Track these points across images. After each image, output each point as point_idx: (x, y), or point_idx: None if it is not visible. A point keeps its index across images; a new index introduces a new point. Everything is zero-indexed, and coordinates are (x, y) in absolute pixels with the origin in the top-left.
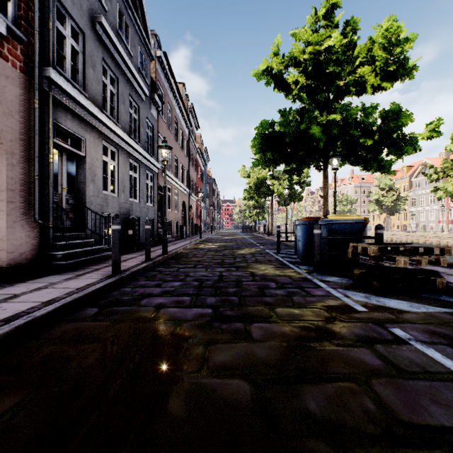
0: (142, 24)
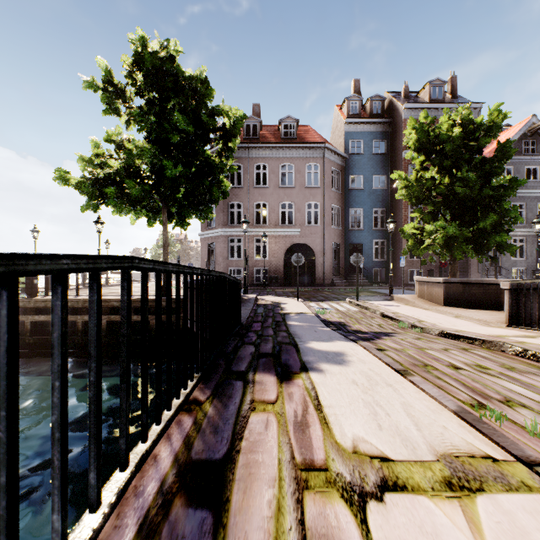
0: None
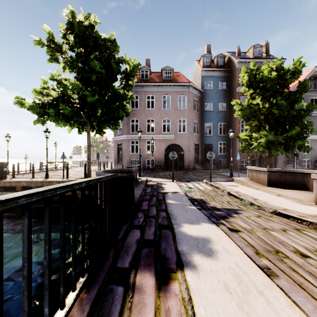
0: None
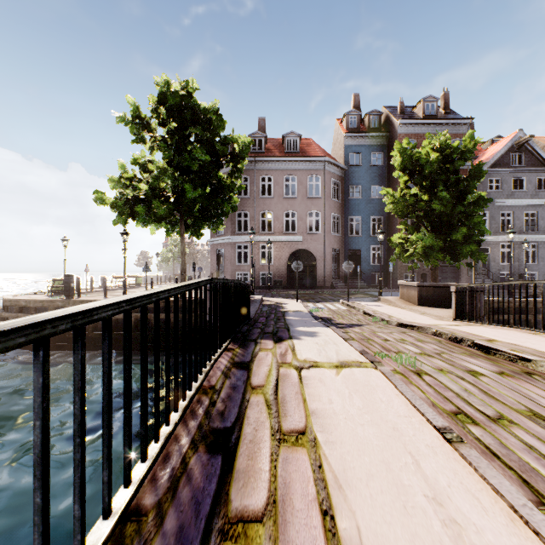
0: (541, 161)
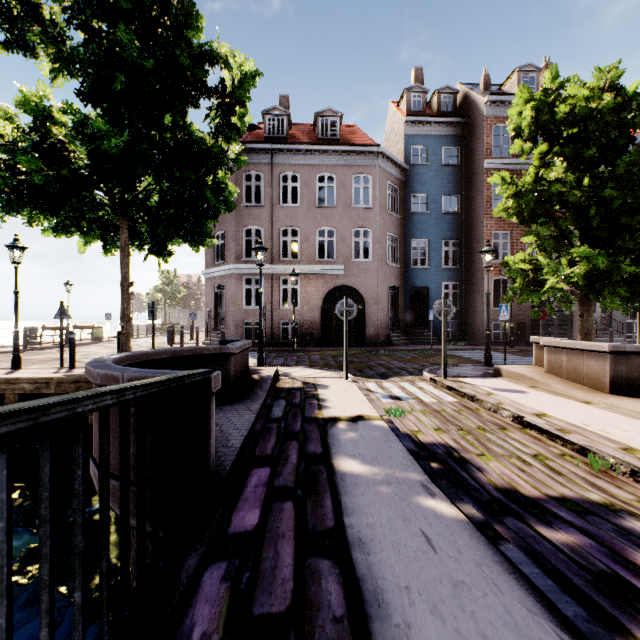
0: None
